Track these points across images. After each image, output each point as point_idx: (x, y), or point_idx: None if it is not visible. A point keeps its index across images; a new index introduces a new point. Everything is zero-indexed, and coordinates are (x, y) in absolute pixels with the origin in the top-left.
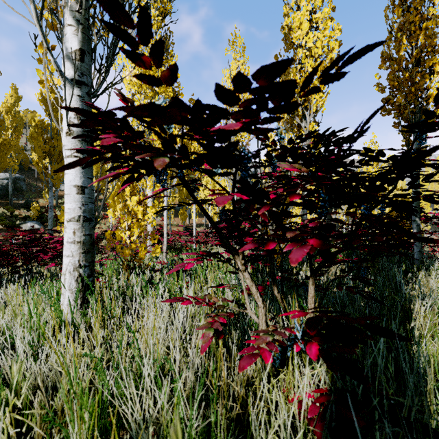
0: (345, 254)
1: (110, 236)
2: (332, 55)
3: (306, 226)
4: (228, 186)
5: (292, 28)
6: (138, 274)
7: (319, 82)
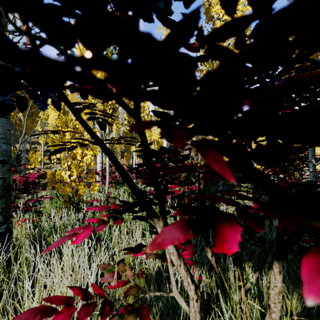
0: (252, 187)
1: (51, 175)
2: None
3: None
4: None
5: (211, 5)
6: (77, 209)
7: (233, 48)
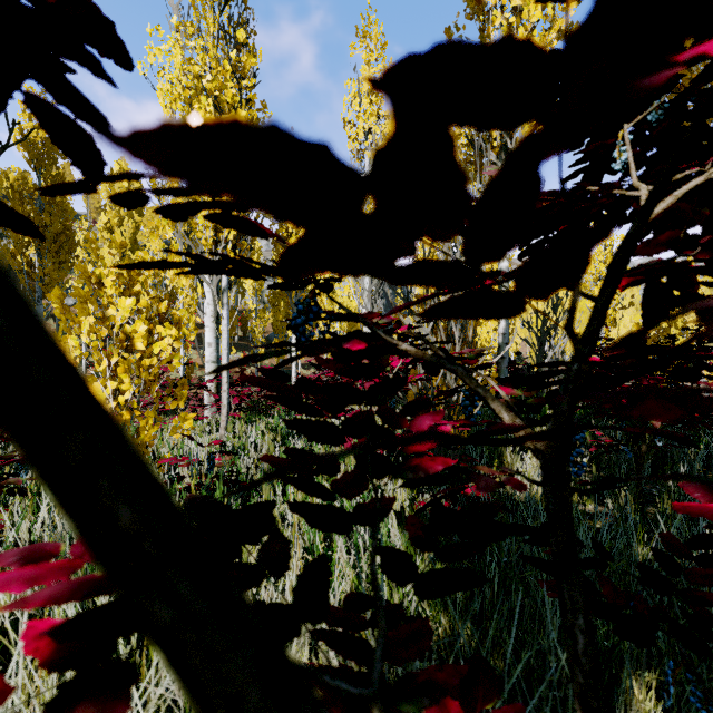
0: None
1: None
2: (563, 22)
3: (709, 369)
4: (354, 296)
5: None
6: None
7: None
